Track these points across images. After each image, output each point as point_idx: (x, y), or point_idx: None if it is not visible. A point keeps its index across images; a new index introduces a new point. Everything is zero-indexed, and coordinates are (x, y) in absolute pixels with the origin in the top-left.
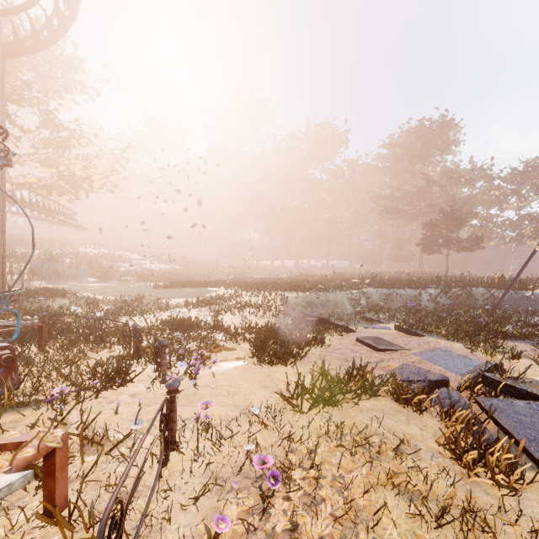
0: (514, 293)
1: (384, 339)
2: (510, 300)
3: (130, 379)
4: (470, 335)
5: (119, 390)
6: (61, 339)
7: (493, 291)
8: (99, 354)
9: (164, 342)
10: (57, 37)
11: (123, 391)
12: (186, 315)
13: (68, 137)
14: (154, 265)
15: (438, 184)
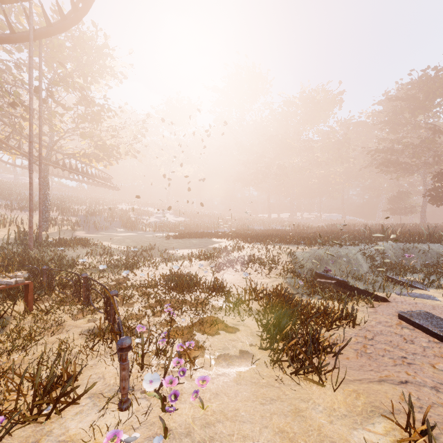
0: None
1: (441, 319)
2: None
3: (69, 402)
4: None
5: (48, 422)
6: (47, 299)
7: None
8: (77, 323)
9: (123, 342)
10: (80, 16)
11: (53, 426)
12: (188, 268)
13: (98, 111)
14: (171, 218)
15: None
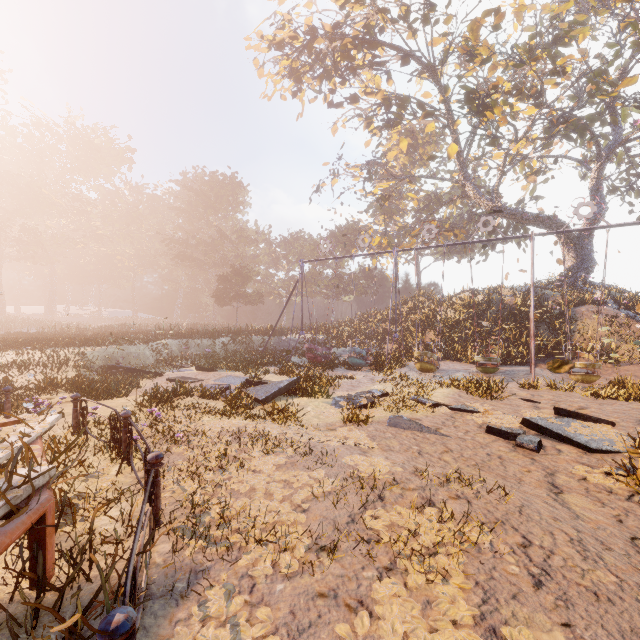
0: (278, 338)
1: (189, 377)
2: (275, 343)
3: None
4: (246, 366)
5: None
6: None
7: (266, 338)
8: None
9: (10, 388)
10: None
11: None
12: None
13: None
14: None
15: (230, 239)
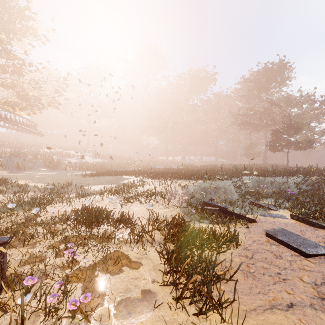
0: None
1: (294, 234)
2: None
3: None
4: None
5: None
6: None
7: None
8: None
9: None
10: None
11: None
12: (99, 202)
13: (19, 64)
14: (90, 159)
15: (278, 105)
